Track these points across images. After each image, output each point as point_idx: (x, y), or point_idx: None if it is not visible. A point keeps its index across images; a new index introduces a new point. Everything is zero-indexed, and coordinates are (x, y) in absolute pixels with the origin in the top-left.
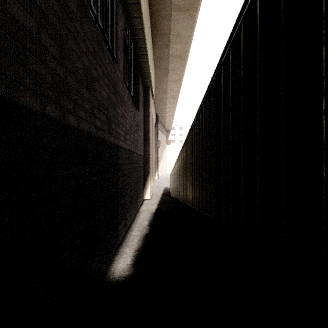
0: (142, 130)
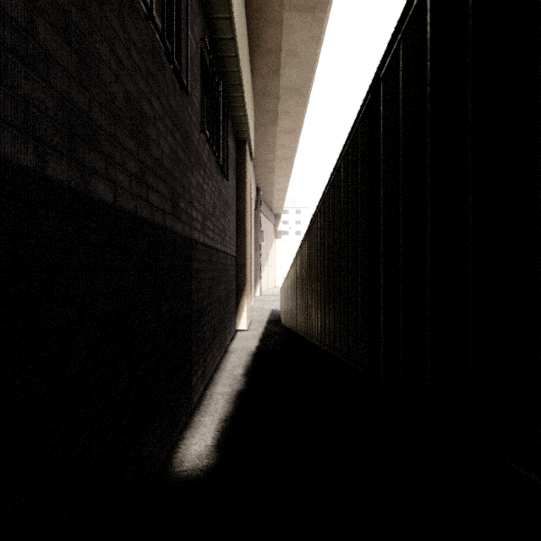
0: (233, 214)
